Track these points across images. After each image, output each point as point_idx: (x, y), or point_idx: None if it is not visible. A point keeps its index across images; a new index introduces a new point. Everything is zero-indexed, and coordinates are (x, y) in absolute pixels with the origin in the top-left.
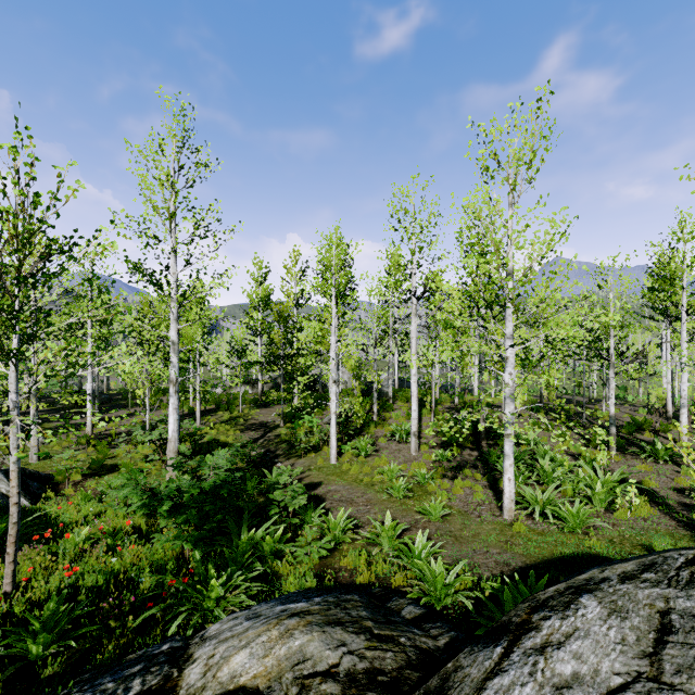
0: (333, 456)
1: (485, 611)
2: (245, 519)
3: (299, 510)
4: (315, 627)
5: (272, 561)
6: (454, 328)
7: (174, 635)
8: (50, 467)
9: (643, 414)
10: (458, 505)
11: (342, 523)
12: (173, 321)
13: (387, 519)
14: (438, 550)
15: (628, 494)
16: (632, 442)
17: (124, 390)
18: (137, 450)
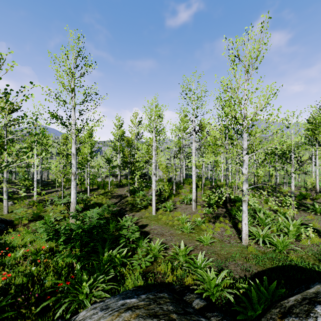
0: (154, 211)
1: (241, 303)
2: (107, 245)
3: (135, 240)
4: (141, 319)
5: (120, 268)
6: (216, 144)
7: (60, 317)
8: (13, 216)
9: (303, 190)
10: (218, 237)
11: (158, 247)
12: (73, 143)
13: (181, 245)
14: (210, 263)
15: (306, 231)
16: (301, 204)
17: (55, 179)
18: (56, 208)
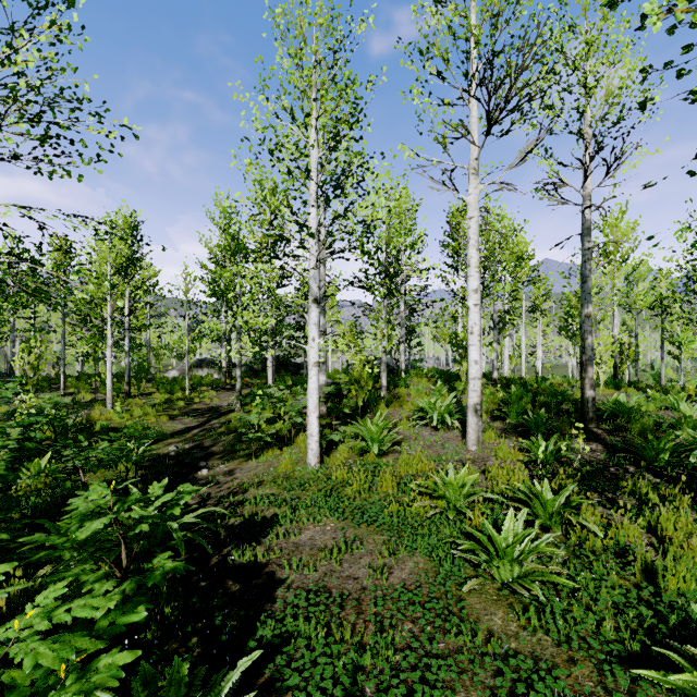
0: (313, 454)
1: None
2: None
3: None
4: None
5: None
6: None
7: None
8: None
9: None
10: None
11: None
12: None
13: None
14: None
15: None
16: None
17: None
18: None
